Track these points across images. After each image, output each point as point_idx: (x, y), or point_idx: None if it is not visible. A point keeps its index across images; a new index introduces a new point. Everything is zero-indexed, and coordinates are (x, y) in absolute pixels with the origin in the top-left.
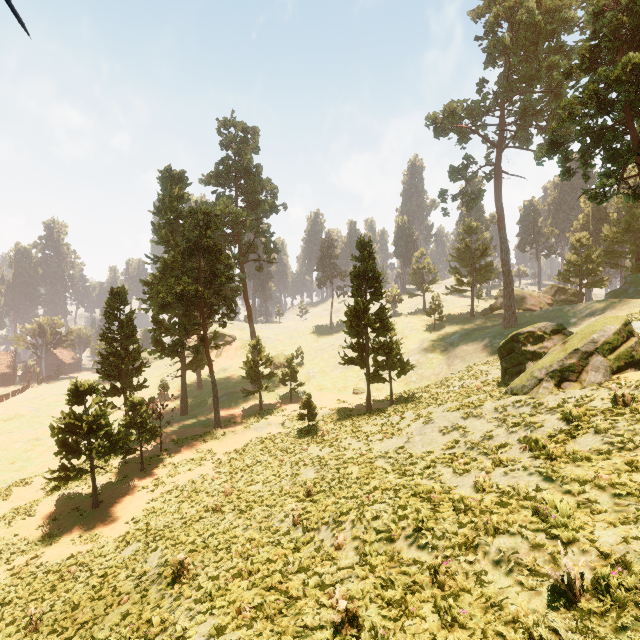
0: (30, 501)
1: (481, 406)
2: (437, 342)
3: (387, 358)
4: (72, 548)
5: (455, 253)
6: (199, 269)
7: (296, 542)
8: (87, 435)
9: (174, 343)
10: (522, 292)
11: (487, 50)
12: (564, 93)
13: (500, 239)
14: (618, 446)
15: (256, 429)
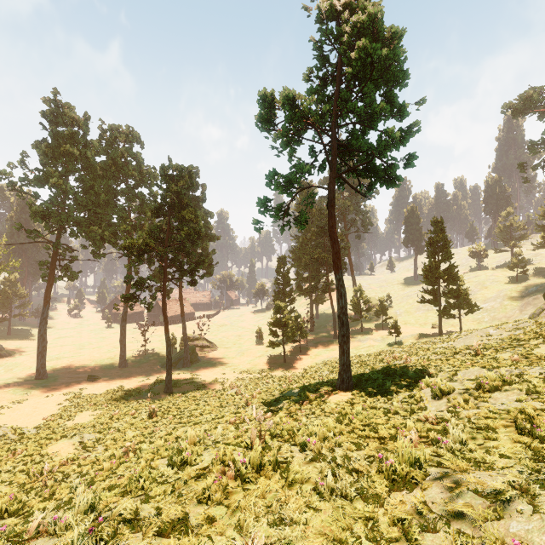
0: (254, 357)
1: (505, 325)
2: (515, 292)
3: (457, 301)
4: (282, 373)
5: (541, 213)
6: (324, 243)
7: None
8: (282, 327)
9: (313, 286)
10: None
11: None
12: None
13: None
14: (543, 331)
15: (360, 341)
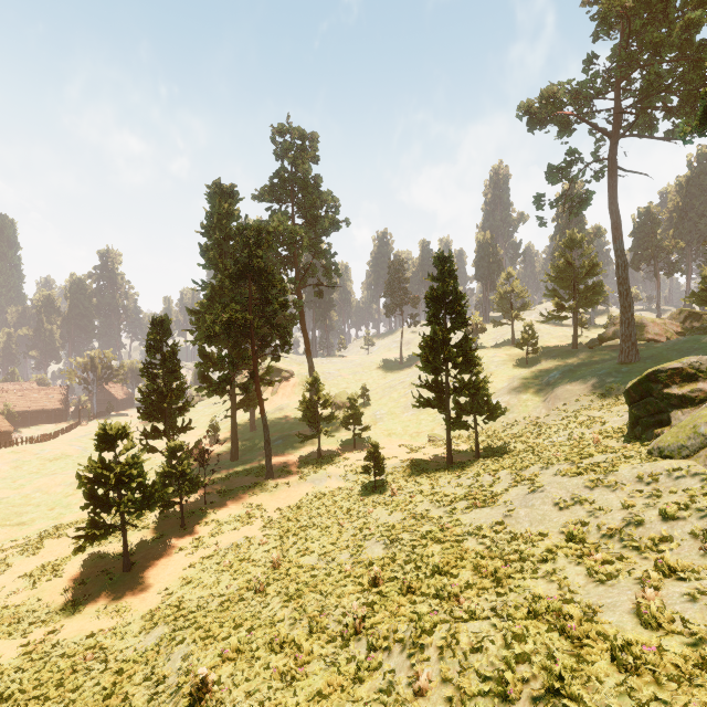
0: (60, 557)
1: (615, 472)
2: (532, 380)
3: (471, 400)
4: (95, 622)
5: (553, 272)
6: (249, 294)
7: (357, 667)
8: (117, 487)
9: (220, 380)
10: (642, 318)
11: (597, 17)
12: (706, 59)
13: (615, 252)
14: None
15: (313, 481)
